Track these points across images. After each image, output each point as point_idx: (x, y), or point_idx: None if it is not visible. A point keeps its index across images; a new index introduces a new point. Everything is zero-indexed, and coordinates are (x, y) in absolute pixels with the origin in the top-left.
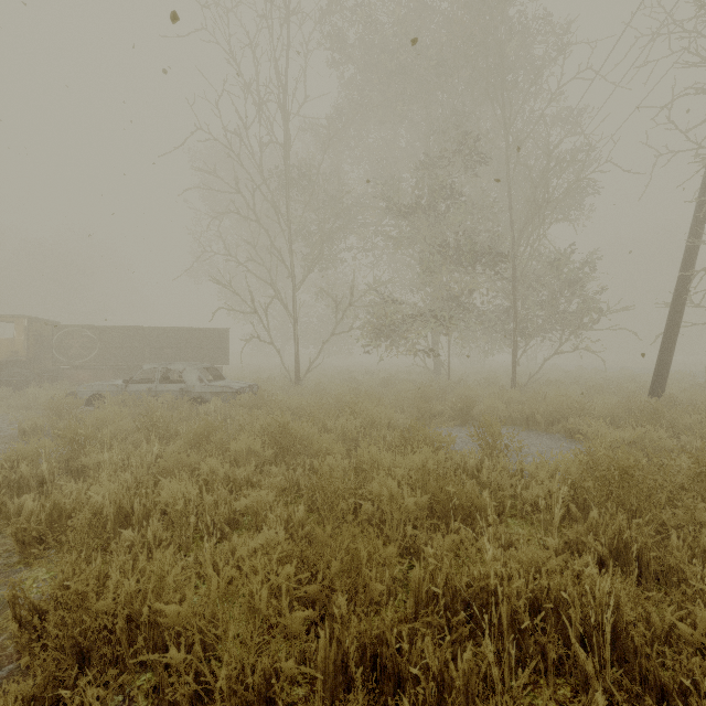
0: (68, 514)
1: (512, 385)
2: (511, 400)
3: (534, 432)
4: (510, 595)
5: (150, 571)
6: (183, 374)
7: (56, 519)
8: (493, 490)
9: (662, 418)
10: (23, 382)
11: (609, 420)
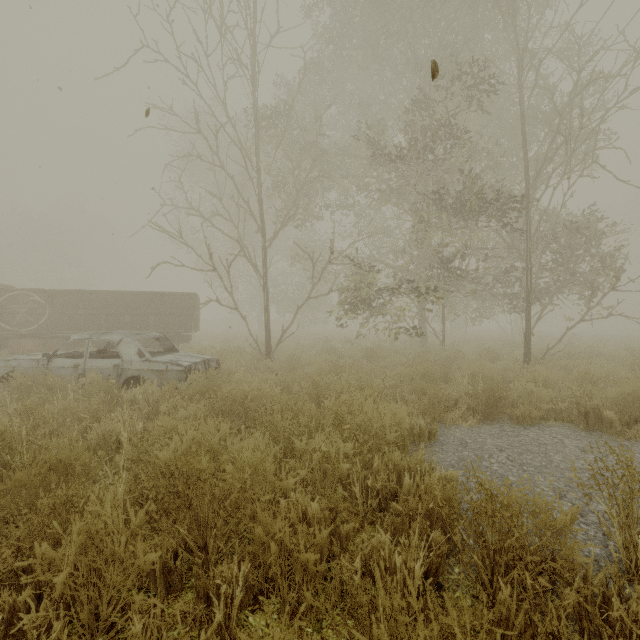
0: None
1: (525, 359)
2: (548, 384)
3: (606, 438)
4: None
5: None
6: (119, 346)
7: None
8: None
9: None
10: None
11: None
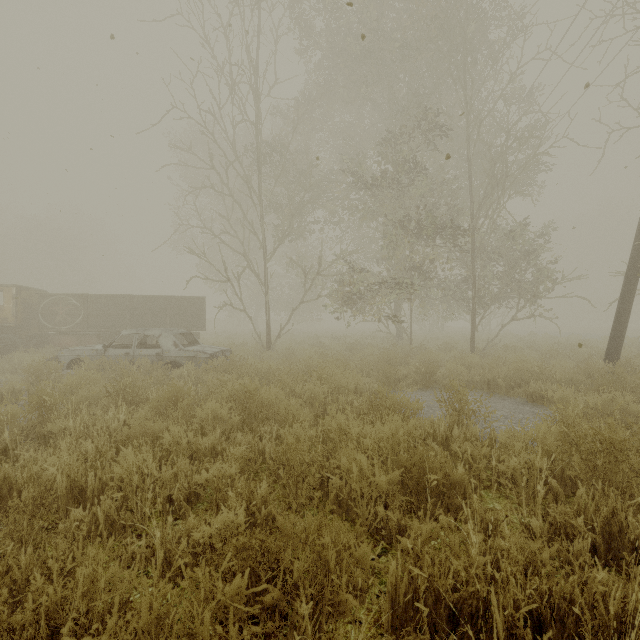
0: (19, 488)
1: (471, 350)
2: (472, 365)
3: (496, 396)
4: (506, 605)
5: (80, 574)
6: (159, 339)
7: (6, 493)
8: (465, 460)
9: (624, 383)
10: (11, 347)
11: (569, 385)
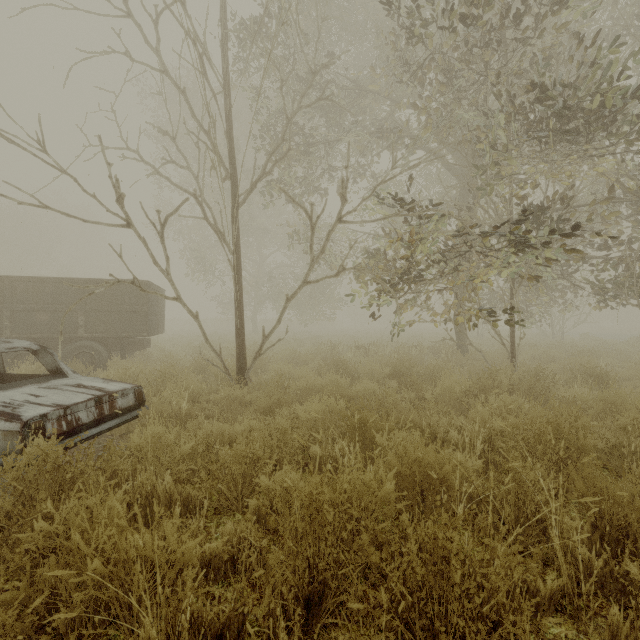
0: None
1: None
2: None
3: None
4: None
5: None
6: None
7: None
8: None
9: None
10: None
11: None
